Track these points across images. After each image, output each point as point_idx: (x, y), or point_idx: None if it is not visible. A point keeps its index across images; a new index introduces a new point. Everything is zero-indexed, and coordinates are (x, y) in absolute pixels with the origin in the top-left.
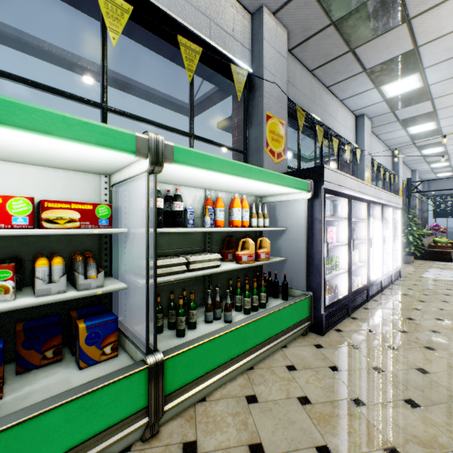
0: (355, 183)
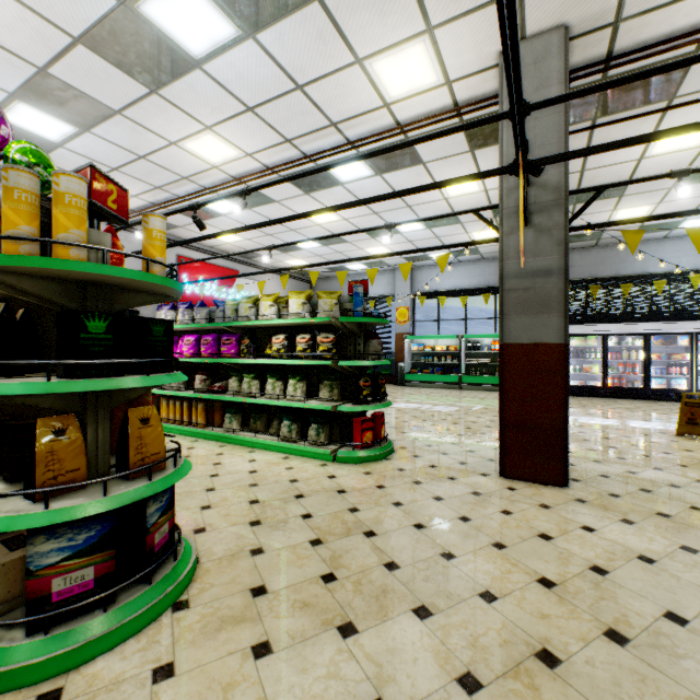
0: (573, 328)
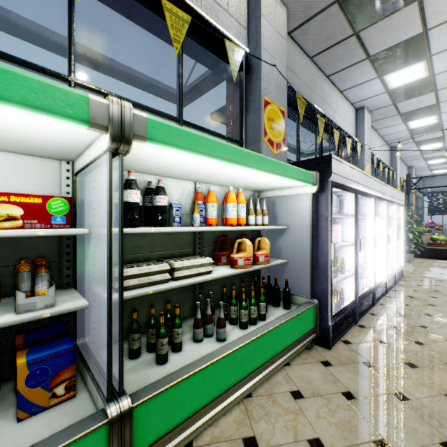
0: (362, 177)
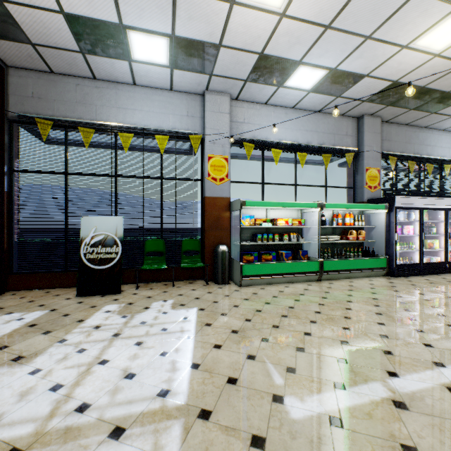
0: (427, 200)
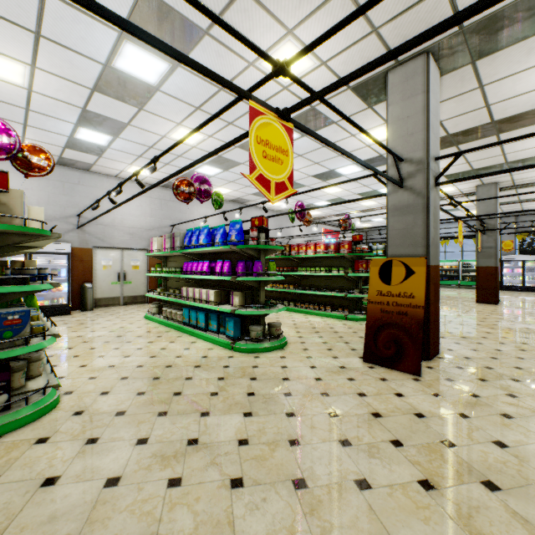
0: (527, 256)
